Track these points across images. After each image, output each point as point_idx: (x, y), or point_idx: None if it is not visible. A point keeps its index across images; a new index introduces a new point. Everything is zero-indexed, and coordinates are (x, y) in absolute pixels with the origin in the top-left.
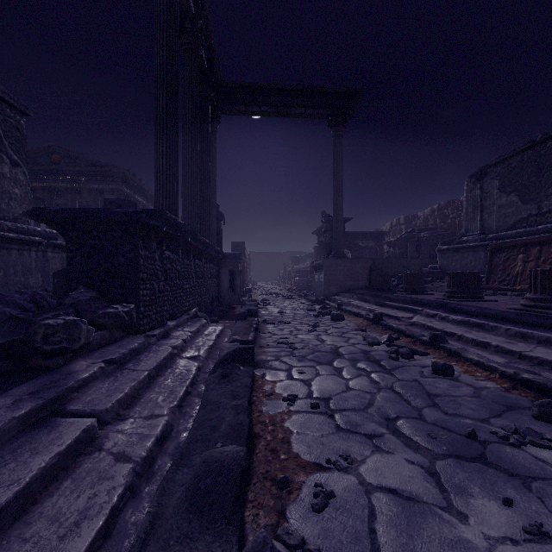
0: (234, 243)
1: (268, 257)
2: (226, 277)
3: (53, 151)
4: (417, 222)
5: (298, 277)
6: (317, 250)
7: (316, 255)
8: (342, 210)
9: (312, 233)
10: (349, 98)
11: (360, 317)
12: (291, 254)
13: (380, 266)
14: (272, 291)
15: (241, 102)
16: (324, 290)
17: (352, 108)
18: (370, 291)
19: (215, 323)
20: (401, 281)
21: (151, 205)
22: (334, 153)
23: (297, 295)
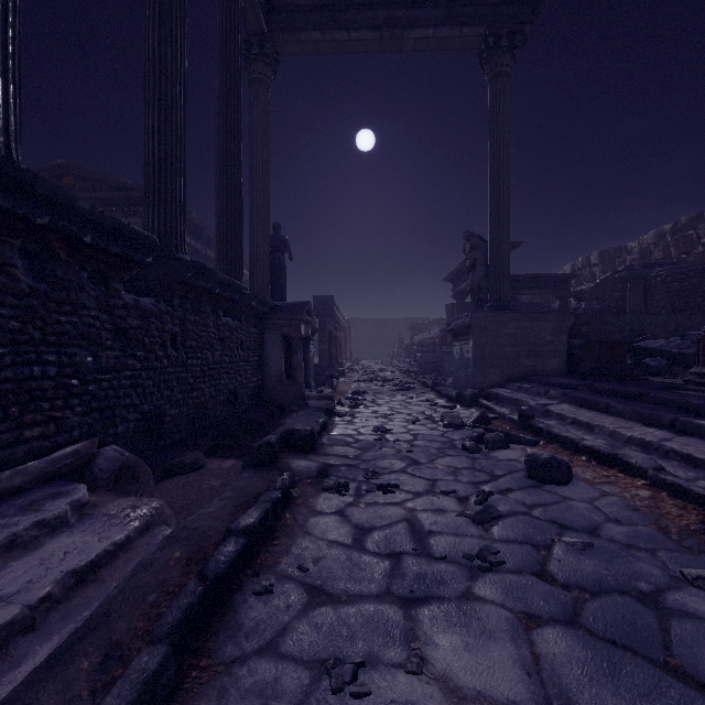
0: (317, 298)
1: (378, 326)
2: (276, 349)
3: (64, 171)
4: (627, 258)
5: (421, 352)
6: (451, 310)
7: (450, 318)
8: (508, 221)
9: (444, 279)
10: (523, 0)
11: (623, 472)
12: (410, 321)
13: (584, 330)
14: (380, 374)
15: (312, 24)
16: (474, 375)
17: (528, 19)
18: (586, 379)
19: (183, 472)
20: (698, 357)
21: (209, 251)
22: (491, 110)
23: (420, 382)
